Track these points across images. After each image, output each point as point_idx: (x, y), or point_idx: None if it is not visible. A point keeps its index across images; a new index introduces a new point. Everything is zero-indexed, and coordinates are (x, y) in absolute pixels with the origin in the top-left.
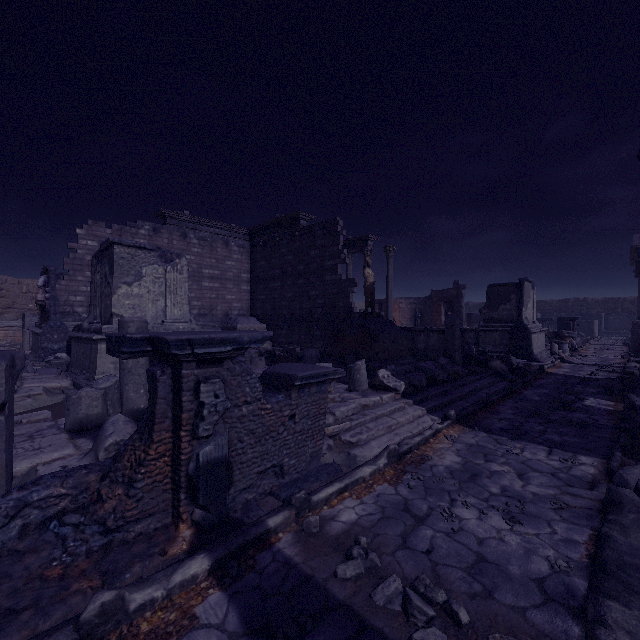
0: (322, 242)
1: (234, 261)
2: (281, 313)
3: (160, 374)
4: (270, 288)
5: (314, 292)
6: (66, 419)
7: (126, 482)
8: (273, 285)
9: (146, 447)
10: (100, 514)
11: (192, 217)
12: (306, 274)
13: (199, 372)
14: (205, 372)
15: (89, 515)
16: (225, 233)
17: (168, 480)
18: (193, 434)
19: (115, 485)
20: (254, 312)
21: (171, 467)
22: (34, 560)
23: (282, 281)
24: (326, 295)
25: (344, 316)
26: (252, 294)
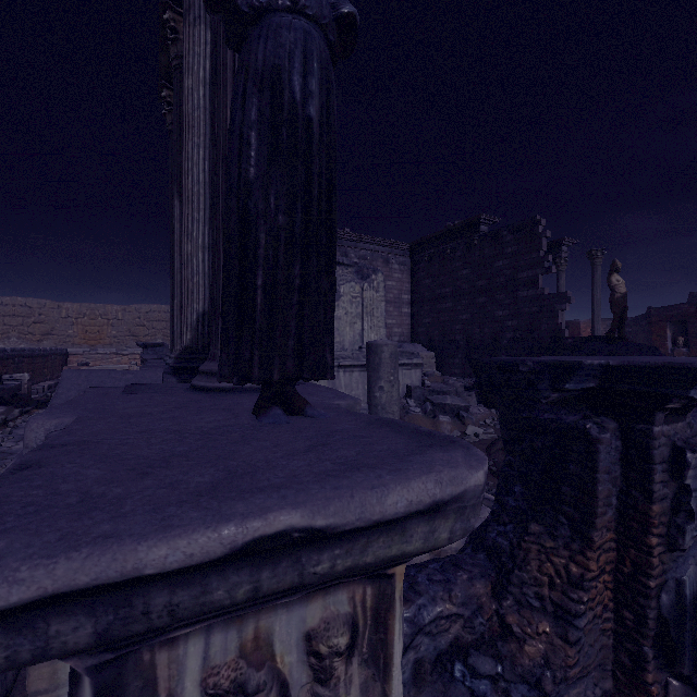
0: (513, 249)
1: (394, 281)
2: (453, 339)
3: (595, 429)
4: (438, 310)
5: (501, 312)
6: None
7: (549, 611)
8: (442, 306)
9: (573, 553)
10: (523, 664)
11: (353, 234)
12: (489, 291)
13: (666, 429)
14: (673, 429)
15: (506, 662)
16: (385, 250)
17: (606, 614)
18: (666, 543)
19: (526, 611)
20: (416, 338)
21: (610, 592)
22: None
23: (454, 301)
24: (520, 315)
25: (549, 342)
26: (414, 318)
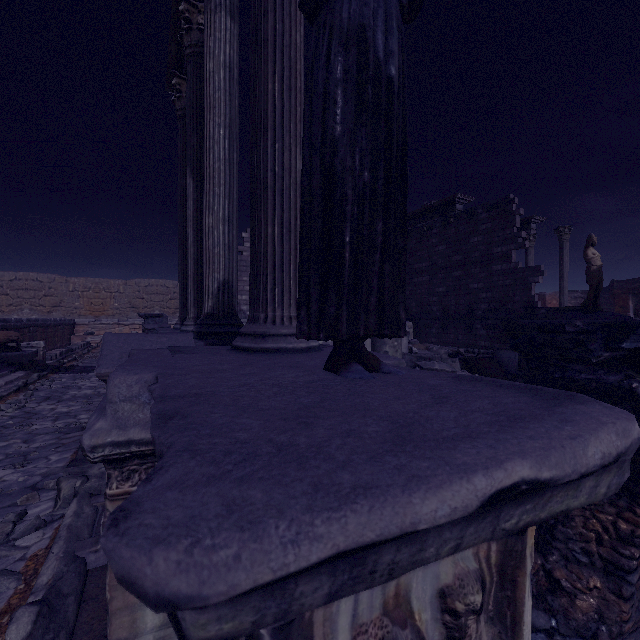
0: (488, 226)
1: None
2: (429, 310)
3: None
4: (415, 283)
5: (476, 285)
6: None
7: (598, 566)
8: (419, 280)
9: (620, 510)
10: (577, 619)
11: None
12: (464, 265)
13: None
14: None
15: (559, 616)
16: None
17: None
18: None
19: (573, 566)
20: None
21: None
22: None
23: (431, 275)
24: (494, 288)
25: (522, 312)
26: None
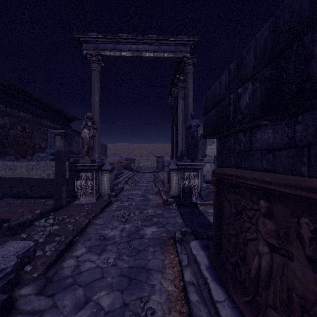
0: None
1: None
2: None
3: None
4: None
5: None
6: (203, 179)
7: None
8: None
9: None
10: None
11: None
12: None
13: None
14: None
15: None
16: None
17: None
18: None
19: None
20: None
21: None
22: (211, 197)
23: None
24: None
25: None
26: None
